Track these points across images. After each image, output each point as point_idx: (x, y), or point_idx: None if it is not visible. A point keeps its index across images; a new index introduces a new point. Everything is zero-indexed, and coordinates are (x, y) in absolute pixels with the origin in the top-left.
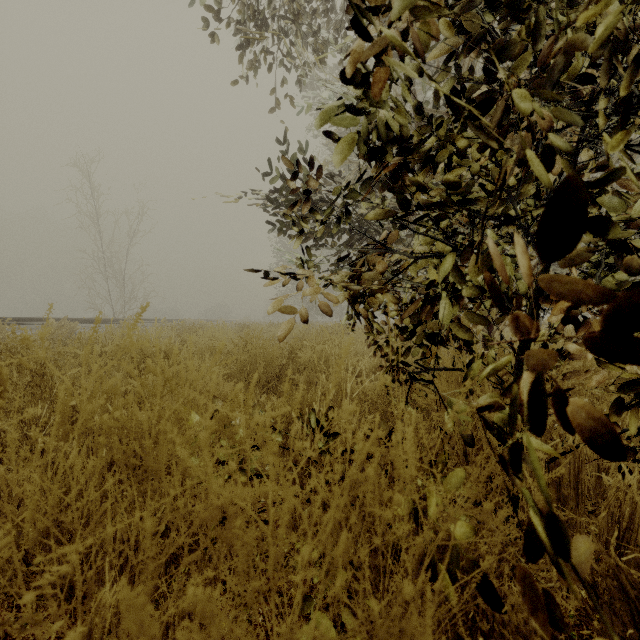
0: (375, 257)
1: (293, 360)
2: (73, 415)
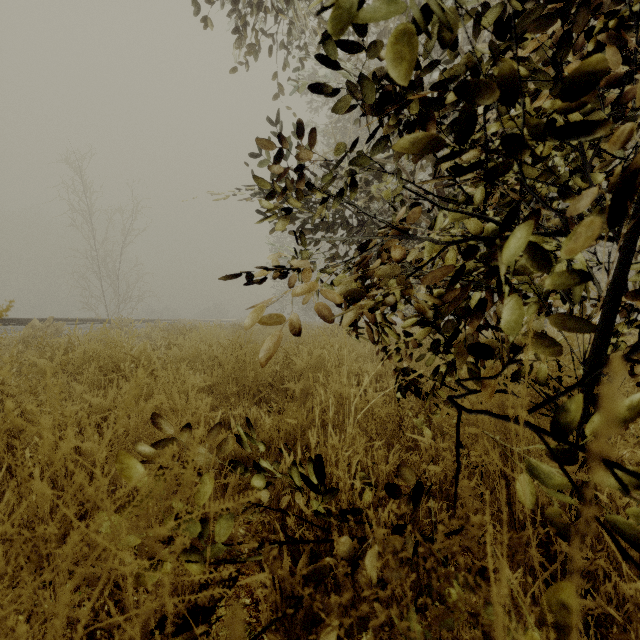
0: (390, 242)
1: (288, 366)
2: (8, 442)
